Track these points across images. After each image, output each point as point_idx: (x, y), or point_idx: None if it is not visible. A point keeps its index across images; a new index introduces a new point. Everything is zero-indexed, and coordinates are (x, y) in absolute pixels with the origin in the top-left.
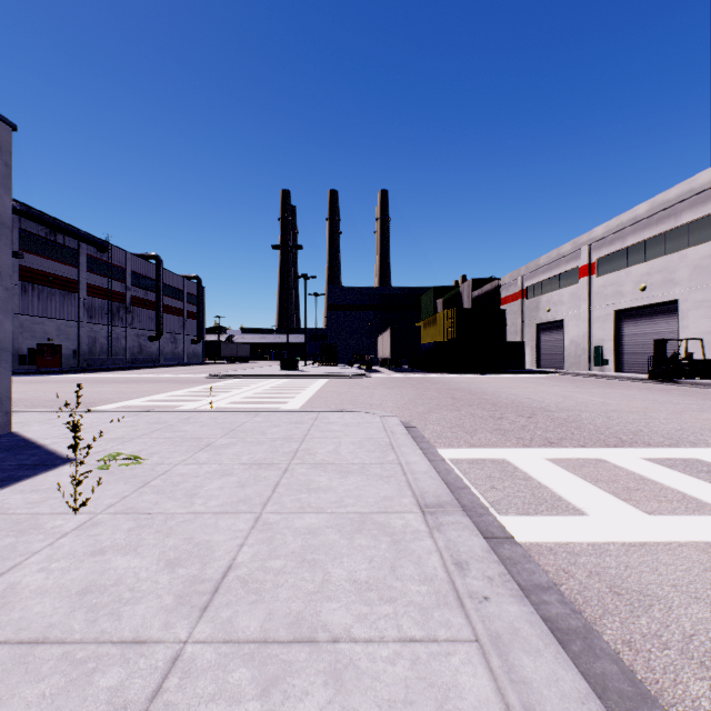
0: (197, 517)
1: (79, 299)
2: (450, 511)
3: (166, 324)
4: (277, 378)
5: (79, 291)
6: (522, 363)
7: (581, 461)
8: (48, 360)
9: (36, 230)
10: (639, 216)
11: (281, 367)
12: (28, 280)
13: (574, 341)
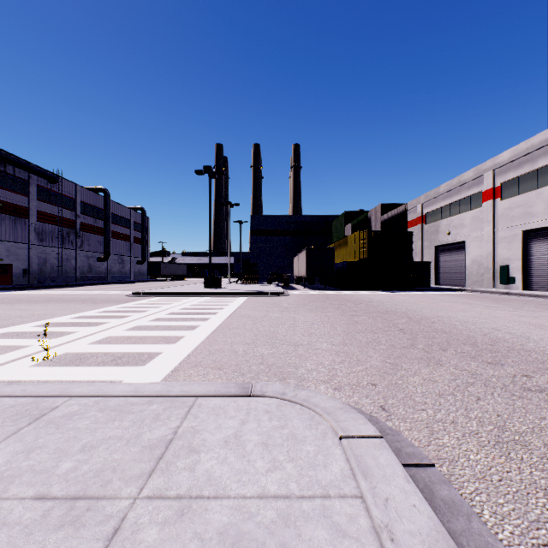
0: None
1: (29, 224)
2: None
3: (113, 248)
4: (196, 296)
5: (29, 217)
6: (428, 281)
7: None
8: None
9: None
10: None
11: (204, 284)
12: None
13: (477, 261)
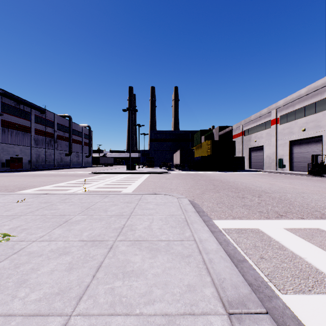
0: (4, 323)
1: (31, 136)
2: (256, 315)
3: (73, 148)
4: (124, 174)
5: (31, 132)
6: (243, 166)
7: (309, 231)
8: (15, 165)
9: (9, 103)
10: (302, 94)
11: (127, 168)
12: (5, 126)
13: (268, 156)
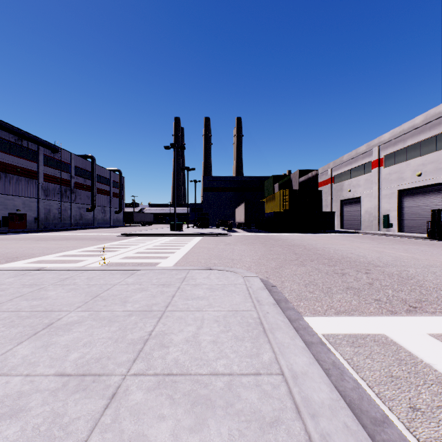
0: None
1: (38, 183)
2: None
3: (98, 201)
4: (166, 236)
5: (38, 178)
6: (333, 226)
7: None
8: (16, 224)
9: (8, 137)
10: (416, 124)
11: (171, 228)
12: (2, 170)
13: (368, 211)
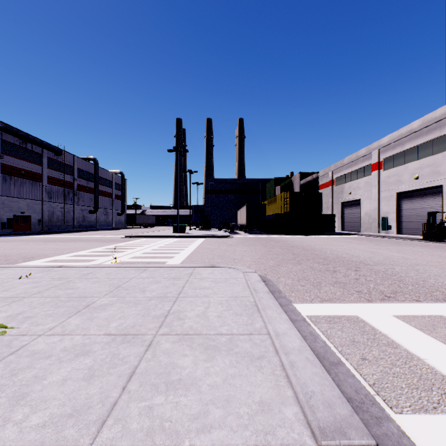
0: None
1: (42, 186)
2: None
3: (100, 203)
4: (170, 238)
5: (42, 181)
6: (333, 228)
7: (428, 319)
8: (21, 226)
9: (12, 140)
10: (414, 129)
11: (174, 230)
12: (7, 173)
13: (368, 213)
